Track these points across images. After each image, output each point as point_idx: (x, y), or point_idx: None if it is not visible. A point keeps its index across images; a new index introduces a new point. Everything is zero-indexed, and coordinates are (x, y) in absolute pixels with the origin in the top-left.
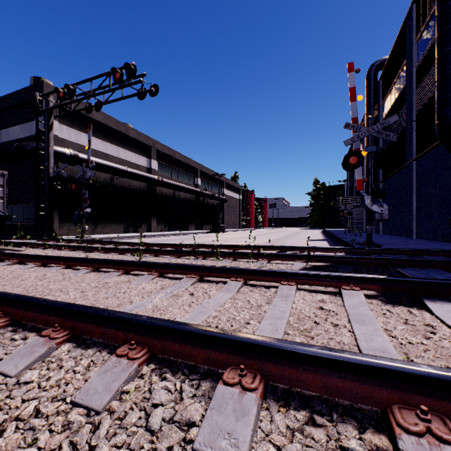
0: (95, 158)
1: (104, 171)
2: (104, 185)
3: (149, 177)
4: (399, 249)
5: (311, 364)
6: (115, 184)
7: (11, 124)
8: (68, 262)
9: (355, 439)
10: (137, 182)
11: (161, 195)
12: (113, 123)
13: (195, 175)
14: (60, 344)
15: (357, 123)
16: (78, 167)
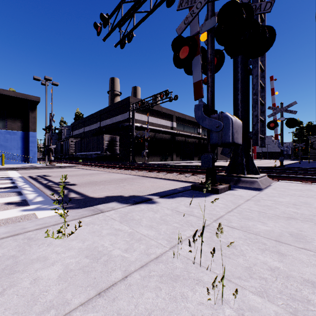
0: (148, 126)
1: (152, 132)
2: (151, 138)
3: (172, 132)
4: (276, 167)
5: (198, 172)
6: (156, 137)
7: (117, 115)
8: (155, 167)
9: (199, 176)
10: (166, 135)
11: (178, 141)
12: (155, 107)
13: (198, 127)
14: (168, 173)
15: (275, 106)
16: (143, 132)
